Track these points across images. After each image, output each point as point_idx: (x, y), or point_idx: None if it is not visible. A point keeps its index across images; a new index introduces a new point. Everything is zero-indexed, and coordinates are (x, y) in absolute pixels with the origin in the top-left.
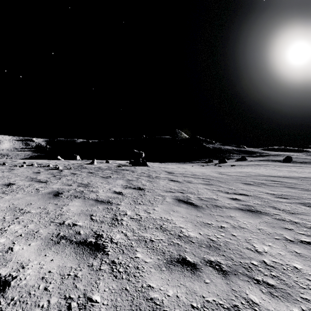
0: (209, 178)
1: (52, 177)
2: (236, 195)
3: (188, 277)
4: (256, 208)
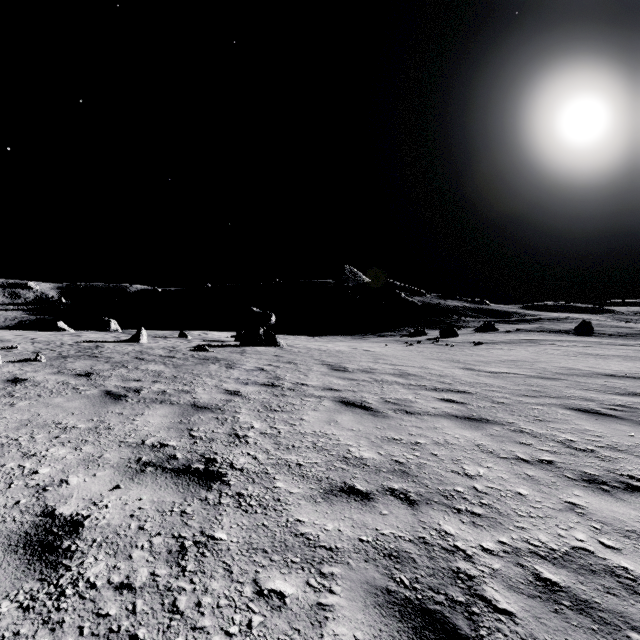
0: (453, 388)
1: None
2: None
3: None
4: None
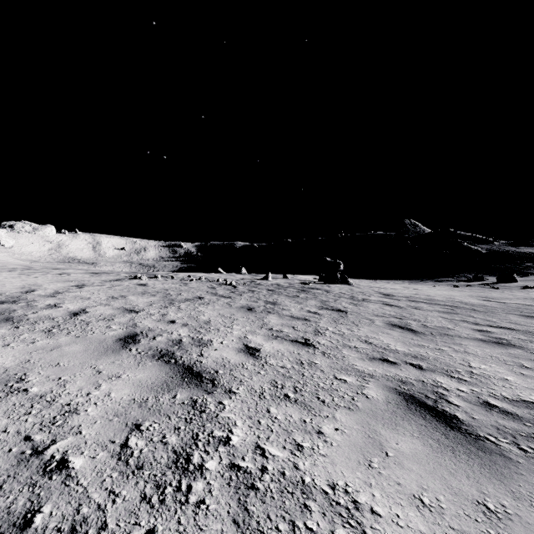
0: (456, 305)
1: (231, 293)
2: (490, 328)
3: (387, 366)
4: (511, 342)
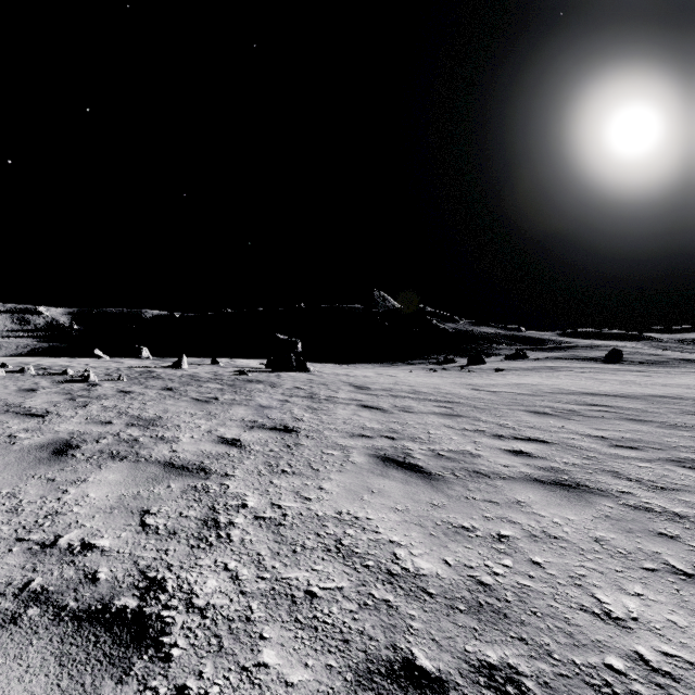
0: (450, 400)
1: (65, 401)
2: (520, 442)
3: None
4: (575, 477)
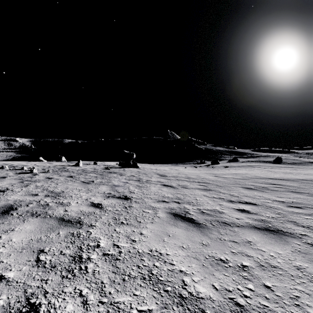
0: (205, 182)
1: (18, 183)
2: (242, 205)
3: None
4: (275, 225)
